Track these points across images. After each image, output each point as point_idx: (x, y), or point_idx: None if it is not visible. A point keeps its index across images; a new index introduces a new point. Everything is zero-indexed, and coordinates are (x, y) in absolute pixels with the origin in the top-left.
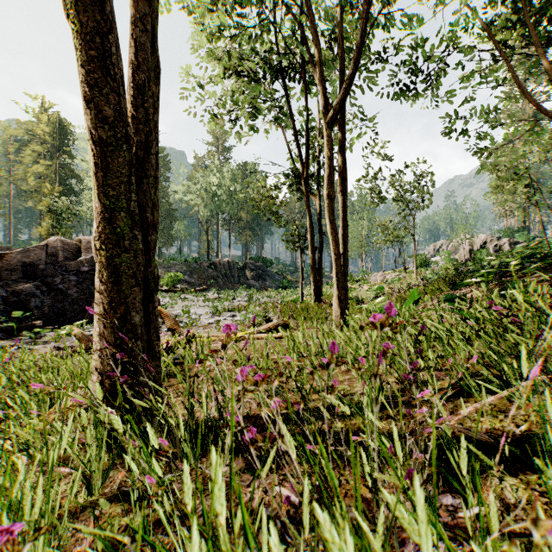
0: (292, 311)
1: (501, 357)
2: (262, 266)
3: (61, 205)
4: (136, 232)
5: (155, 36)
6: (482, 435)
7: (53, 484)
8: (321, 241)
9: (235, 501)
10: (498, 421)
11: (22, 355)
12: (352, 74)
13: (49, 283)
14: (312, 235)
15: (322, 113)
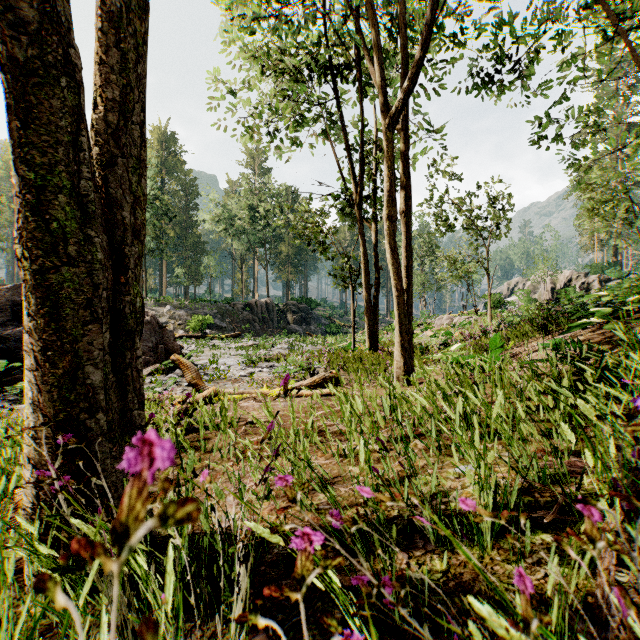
0: (343, 362)
1: None
2: (306, 307)
3: None
4: (92, 232)
5: None
6: None
7: None
8: (377, 277)
9: None
10: None
11: None
12: (420, 60)
13: None
14: (366, 268)
15: (381, 112)
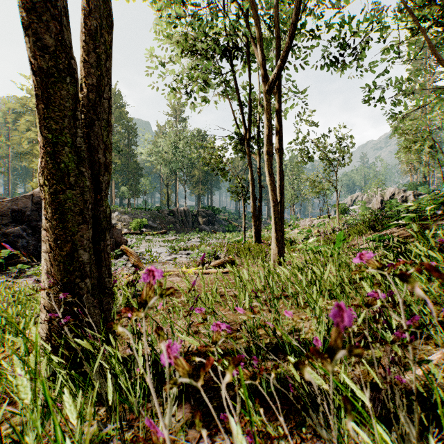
0: (237, 250)
1: None
2: (212, 213)
3: None
4: (83, 169)
5: None
6: None
7: None
8: (260, 192)
9: None
10: None
11: None
12: (288, 47)
13: (34, 226)
14: (253, 187)
15: (262, 81)
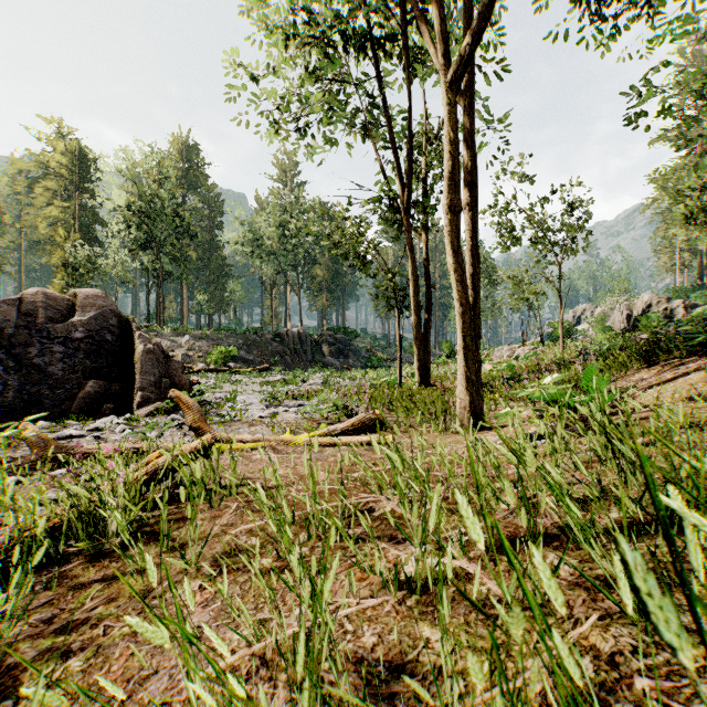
0: (388, 399)
1: None
2: (344, 338)
3: (77, 257)
4: None
5: None
6: None
7: None
8: (428, 297)
9: None
10: None
11: None
12: None
13: (20, 355)
14: (416, 286)
15: (440, 66)
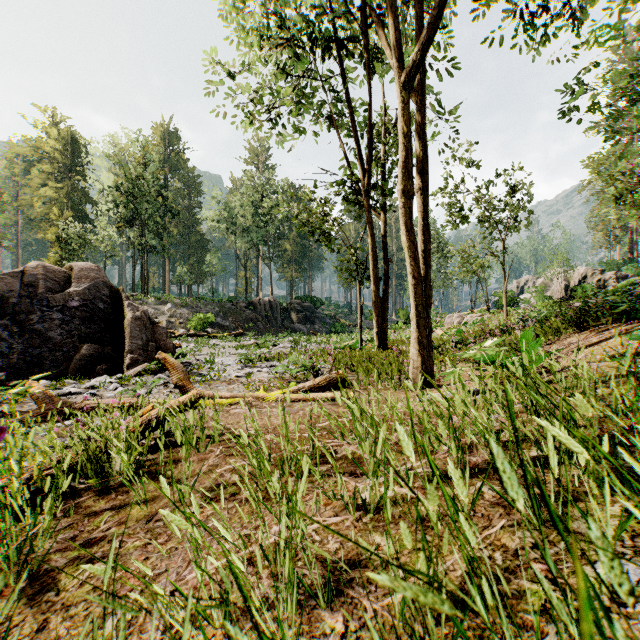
0: (350, 361)
1: None
2: (310, 306)
3: (70, 233)
4: None
5: None
6: None
7: None
8: (386, 270)
9: None
10: None
11: None
12: (444, 0)
13: (23, 322)
14: (375, 260)
15: (395, 68)
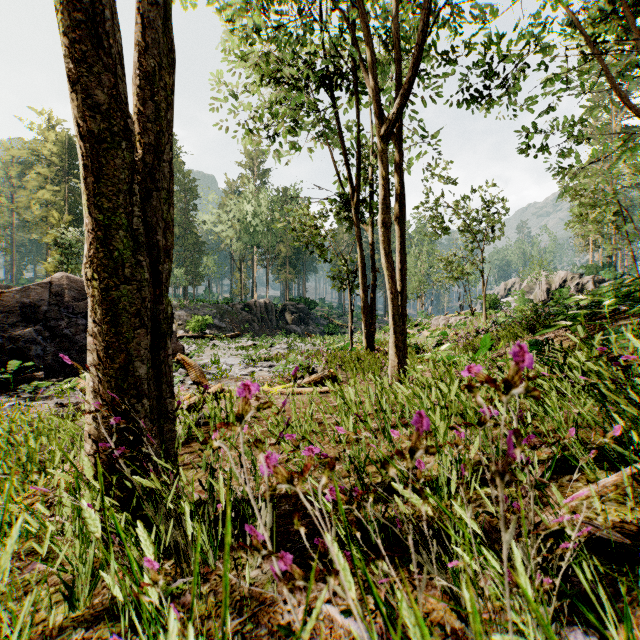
0: (340, 361)
1: (629, 423)
2: (305, 308)
3: (71, 237)
4: (141, 257)
5: (170, 13)
6: (611, 532)
7: (30, 588)
8: (374, 279)
9: (268, 625)
10: (626, 510)
11: (13, 414)
12: (412, 77)
13: (53, 327)
14: (364, 271)
15: (376, 124)
